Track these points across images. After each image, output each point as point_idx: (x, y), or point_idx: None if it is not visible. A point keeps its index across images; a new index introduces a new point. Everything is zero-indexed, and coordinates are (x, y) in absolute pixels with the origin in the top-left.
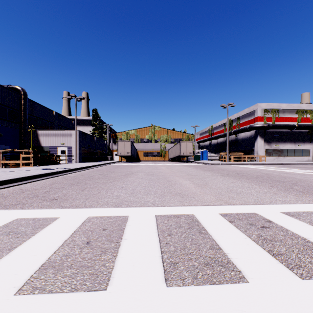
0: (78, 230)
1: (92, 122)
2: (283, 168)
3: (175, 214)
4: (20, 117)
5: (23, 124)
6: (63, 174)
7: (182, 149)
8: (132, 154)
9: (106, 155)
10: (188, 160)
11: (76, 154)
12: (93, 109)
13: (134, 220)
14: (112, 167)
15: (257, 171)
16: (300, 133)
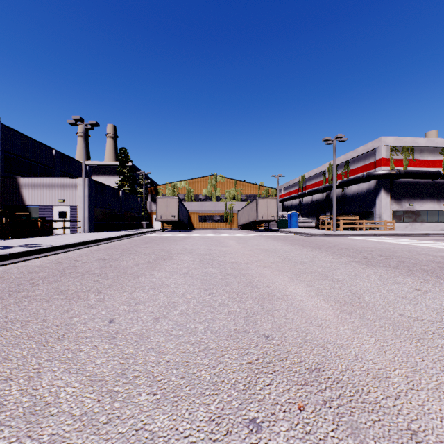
0: None
1: (119, 168)
2: None
3: None
4: None
5: None
6: (17, 261)
7: (260, 211)
8: (181, 219)
9: (139, 220)
10: (268, 227)
11: (84, 219)
12: (121, 149)
13: None
14: (142, 240)
15: (411, 250)
16: None
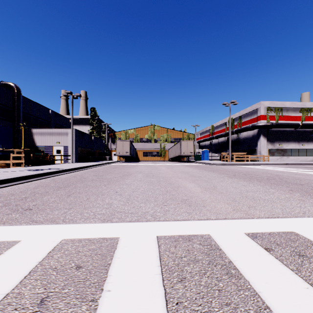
0: (36, 269)
1: (90, 121)
2: (291, 169)
3: (185, 234)
4: (13, 114)
5: (16, 122)
6: (53, 176)
7: (183, 149)
8: (131, 154)
9: (104, 155)
10: (188, 160)
11: (72, 154)
12: (91, 108)
13: (126, 246)
14: (110, 167)
15: (265, 172)
16: (304, 132)
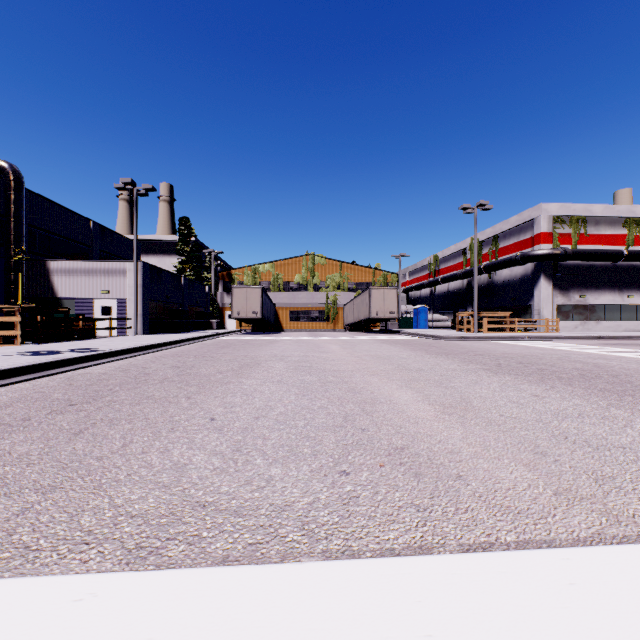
0: None
1: (179, 245)
2: (616, 349)
3: None
4: (6, 230)
5: (13, 247)
6: (75, 368)
7: (375, 305)
8: (265, 316)
9: (208, 317)
10: (386, 328)
11: (136, 316)
12: (181, 219)
13: None
14: (216, 344)
15: (563, 357)
16: (631, 269)
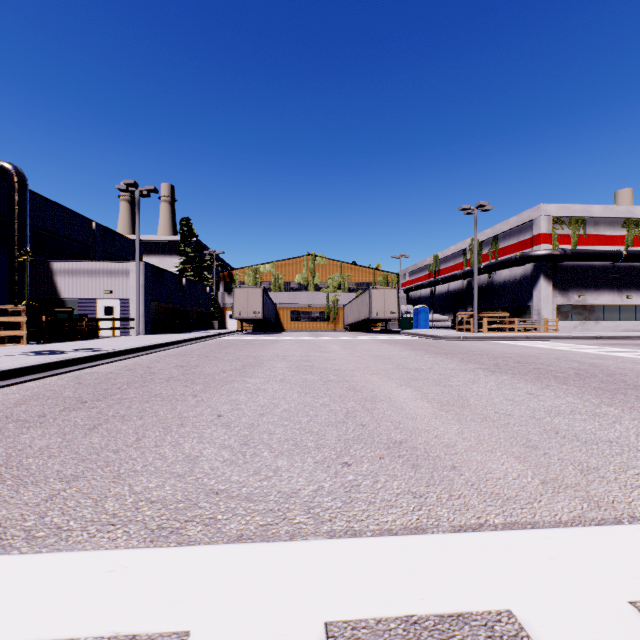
0: None
1: (180, 246)
2: (614, 349)
3: (425, 615)
4: (10, 231)
5: (17, 248)
6: (82, 368)
7: (375, 305)
8: (266, 316)
9: (209, 317)
10: (386, 328)
11: (139, 316)
12: (182, 219)
13: None
14: (218, 344)
15: (561, 356)
16: (630, 269)
